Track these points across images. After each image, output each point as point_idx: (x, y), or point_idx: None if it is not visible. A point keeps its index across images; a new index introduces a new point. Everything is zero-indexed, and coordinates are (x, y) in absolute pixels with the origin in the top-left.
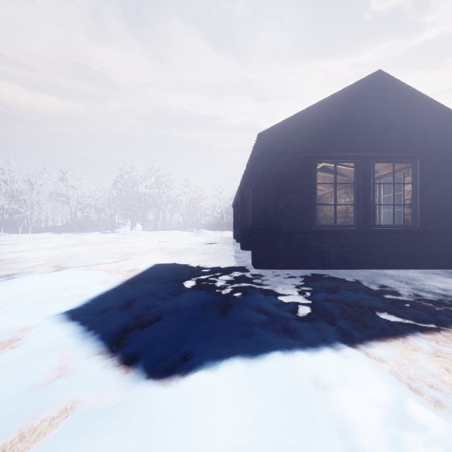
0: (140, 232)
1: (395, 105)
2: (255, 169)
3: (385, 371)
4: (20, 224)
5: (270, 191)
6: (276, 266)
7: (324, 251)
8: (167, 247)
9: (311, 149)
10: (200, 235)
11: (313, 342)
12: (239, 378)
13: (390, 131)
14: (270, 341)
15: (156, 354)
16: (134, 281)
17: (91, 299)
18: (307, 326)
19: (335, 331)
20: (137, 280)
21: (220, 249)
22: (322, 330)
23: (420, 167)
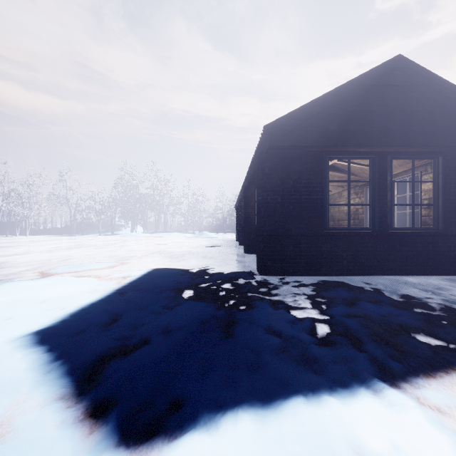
0: (141, 234)
1: (416, 94)
2: (260, 165)
3: (452, 431)
4: (18, 226)
5: (277, 190)
6: (284, 272)
7: (336, 256)
8: (166, 250)
9: (323, 143)
10: (202, 237)
11: (342, 380)
12: (249, 449)
13: (410, 123)
14: (286, 379)
15: (135, 401)
16: (125, 290)
17: (70, 314)
18: (331, 354)
19: (367, 362)
20: (129, 289)
21: (222, 253)
22: (350, 359)
23: (442, 163)
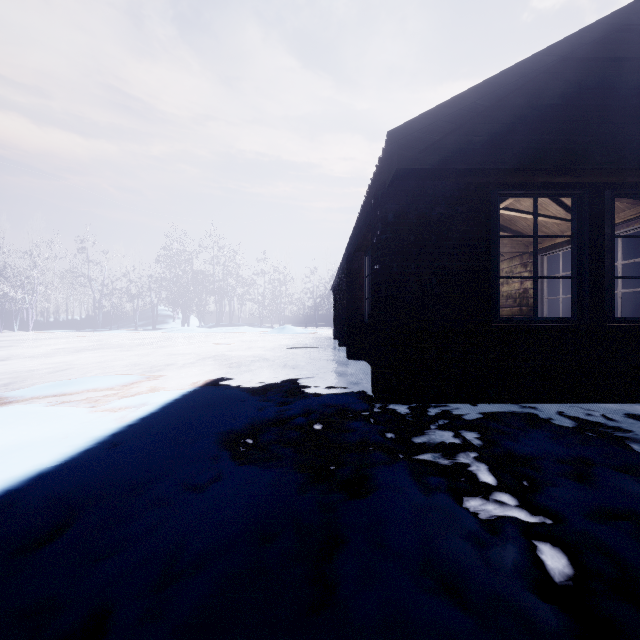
0: (195, 328)
1: None
2: (379, 209)
3: None
4: (17, 317)
5: (408, 252)
6: (421, 397)
7: (514, 368)
8: (226, 354)
9: (495, 163)
10: (283, 334)
11: None
12: None
13: None
14: None
15: None
16: (124, 438)
17: None
18: None
19: None
20: (133, 434)
21: (313, 358)
22: None
23: None
